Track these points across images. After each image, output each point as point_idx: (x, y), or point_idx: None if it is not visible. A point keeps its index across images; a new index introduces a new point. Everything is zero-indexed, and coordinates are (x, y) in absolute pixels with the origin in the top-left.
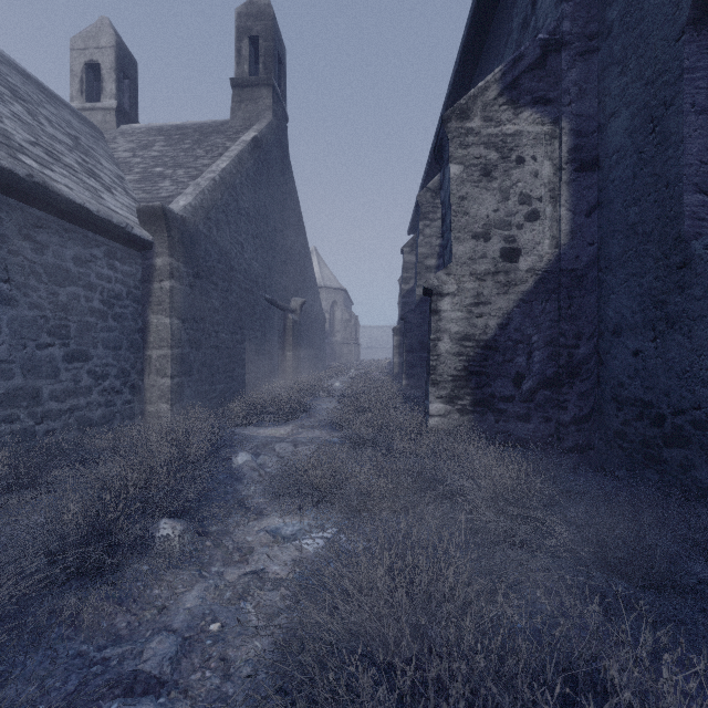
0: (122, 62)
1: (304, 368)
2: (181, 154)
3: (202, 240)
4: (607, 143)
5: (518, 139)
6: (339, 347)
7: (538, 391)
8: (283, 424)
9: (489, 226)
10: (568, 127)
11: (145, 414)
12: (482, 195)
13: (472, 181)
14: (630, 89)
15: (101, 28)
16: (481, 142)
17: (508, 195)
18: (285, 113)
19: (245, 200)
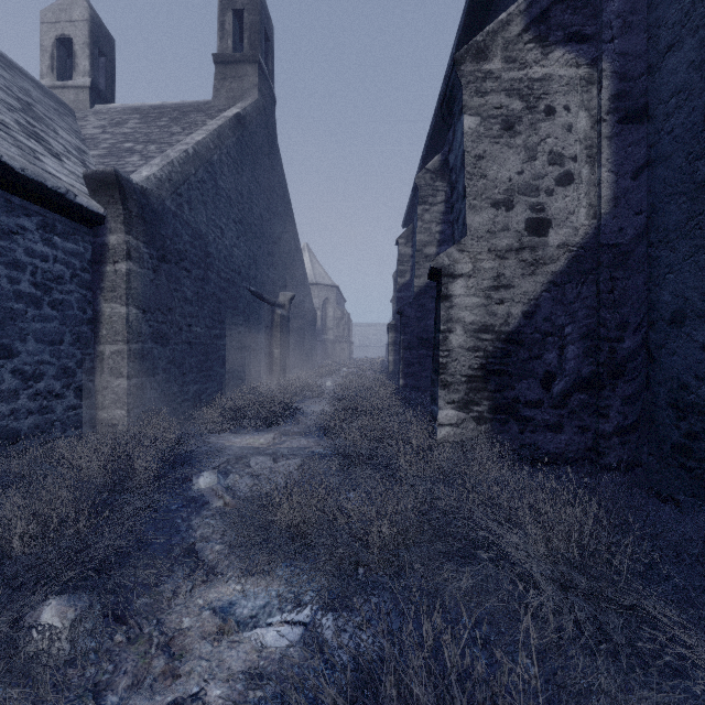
0: (97, 38)
1: (294, 367)
2: (156, 130)
3: (170, 218)
4: (662, 85)
5: (547, 85)
6: (331, 345)
7: (572, 394)
8: (265, 430)
9: (512, 191)
10: (609, 69)
11: (96, 421)
12: (504, 153)
13: (491, 137)
14: (698, 8)
15: (74, 0)
16: (502, 88)
17: (535, 153)
18: (273, 94)
19: (225, 180)
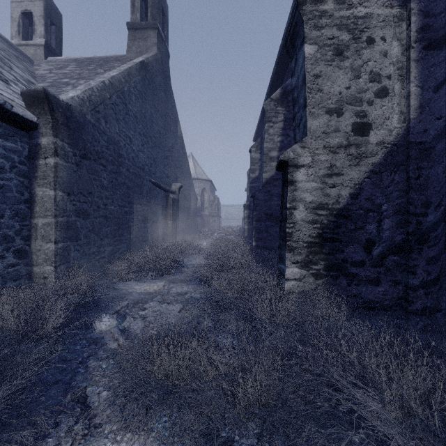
0: (49, 12)
1: (182, 233)
2: (86, 71)
3: (90, 128)
4: None
5: (368, 21)
6: (207, 218)
7: (387, 256)
8: (159, 278)
9: (341, 102)
10: (416, 8)
11: (32, 274)
12: (335, 73)
13: (326, 60)
14: None
15: None
16: (334, 23)
17: (359, 73)
18: (168, 51)
19: (132, 105)
